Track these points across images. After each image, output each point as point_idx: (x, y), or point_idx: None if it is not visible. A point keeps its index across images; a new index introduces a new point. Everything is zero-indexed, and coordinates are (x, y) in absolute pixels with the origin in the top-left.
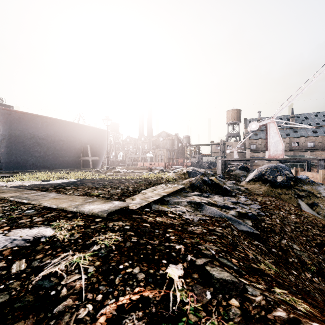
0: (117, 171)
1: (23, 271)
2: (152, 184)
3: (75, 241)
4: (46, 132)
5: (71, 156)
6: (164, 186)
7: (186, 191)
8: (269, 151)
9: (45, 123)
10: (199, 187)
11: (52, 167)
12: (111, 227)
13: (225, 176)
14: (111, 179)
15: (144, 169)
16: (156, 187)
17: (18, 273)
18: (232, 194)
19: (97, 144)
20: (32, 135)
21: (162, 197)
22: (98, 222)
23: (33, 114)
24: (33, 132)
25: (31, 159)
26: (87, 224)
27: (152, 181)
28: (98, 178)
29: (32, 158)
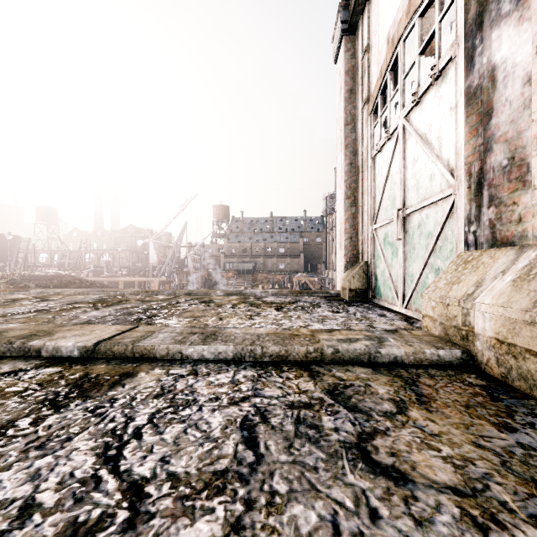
0: None
1: None
2: None
3: None
4: None
5: None
6: None
7: None
8: (149, 260)
9: None
10: None
11: None
12: None
13: None
14: None
15: None
16: None
17: None
18: None
19: (3, 250)
20: None
21: None
22: None
23: None
24: None
25: None
26: None
27: None
28: None
29: None
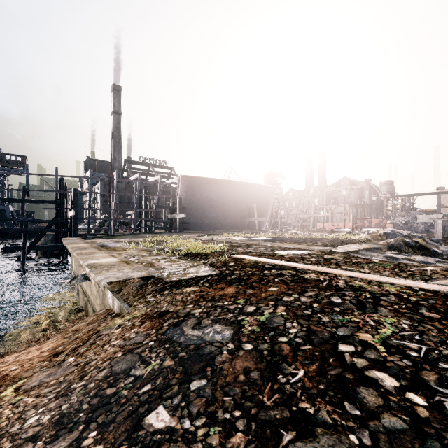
0: (294, 233)
1: (318, 256)
2: (345, 243)
3: (325, 254)
4: (219, 194)
5: (237, 217)
6: (358, 245)
7: (382, 250)
8: None
9: (218, 185)
10: (399, 248)
11: (221, 229)
12: (337, 253)
13: (447, 241)
14: (301, 238)
15: (323, 232)
16: (350, 245)
17: (317, 256)
18: (443, 257)
19: (262, 203)
20: (208, 198)
21: (357, 252)
22: (327, 252)
23: (210, 178)
24: (209, 195)
25: (206, 221)
26: (323, 252)
27: (343, 240)
28: (286, 237)
29: (207, 220)
